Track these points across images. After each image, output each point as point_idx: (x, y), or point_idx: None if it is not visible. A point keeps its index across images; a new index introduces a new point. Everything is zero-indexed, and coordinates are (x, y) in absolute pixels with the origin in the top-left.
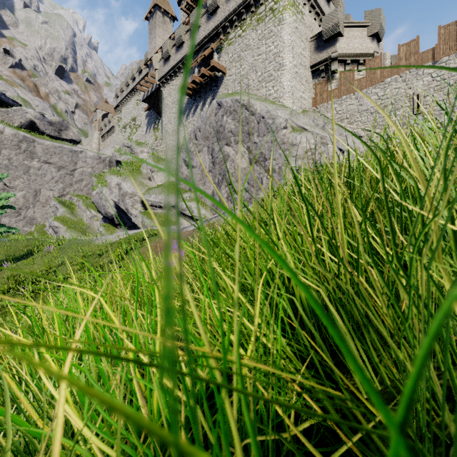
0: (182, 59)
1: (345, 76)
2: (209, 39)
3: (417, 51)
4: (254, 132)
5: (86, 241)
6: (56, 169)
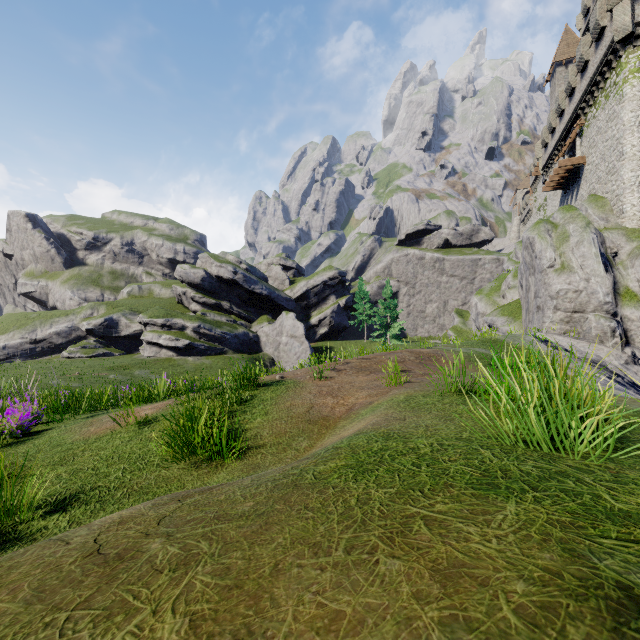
0: (555, 146)
1: None
2: (572, 122)
3: None
4: (535, 268)
5: None
6: (459, 281)
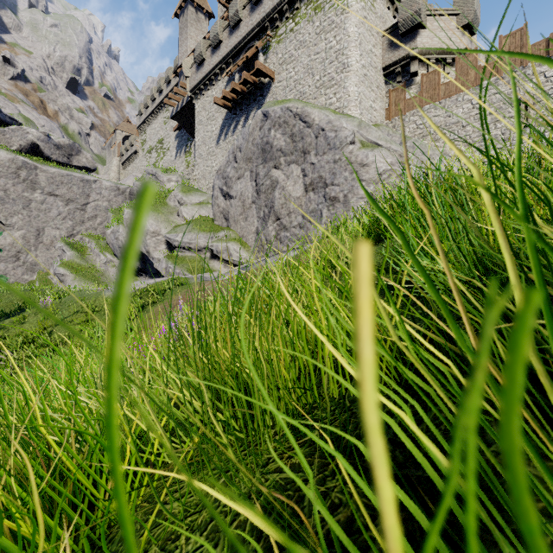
0: (219, 63)
1: (428, 80)
2: (253, 36)
3: (525, 43)
4: (311, 149)
5: (94, 293)
6: (63, 203)
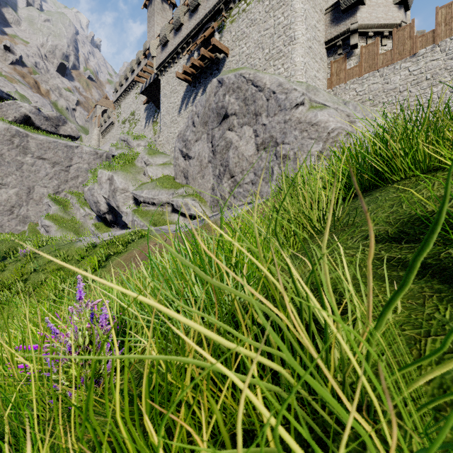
0: (180, 43)
1: (367, 51)
2: (210, 18)
3: None
4: (262, 112)
5: (68, 243)
6: (50, 165)
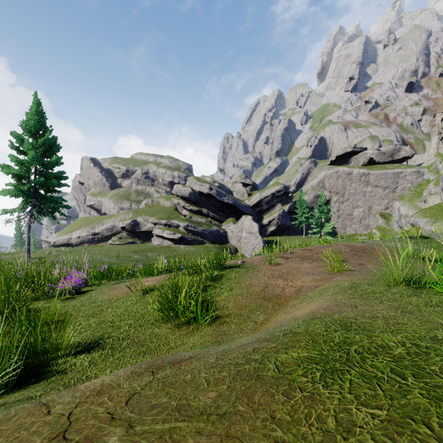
0: None
1: None
2: None
3: None
4: None
5: None
6: (382, 190)
